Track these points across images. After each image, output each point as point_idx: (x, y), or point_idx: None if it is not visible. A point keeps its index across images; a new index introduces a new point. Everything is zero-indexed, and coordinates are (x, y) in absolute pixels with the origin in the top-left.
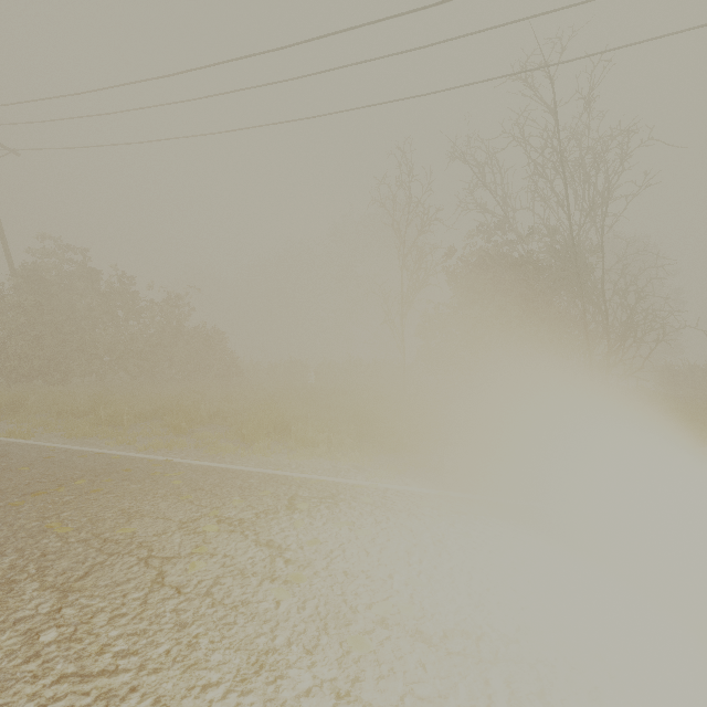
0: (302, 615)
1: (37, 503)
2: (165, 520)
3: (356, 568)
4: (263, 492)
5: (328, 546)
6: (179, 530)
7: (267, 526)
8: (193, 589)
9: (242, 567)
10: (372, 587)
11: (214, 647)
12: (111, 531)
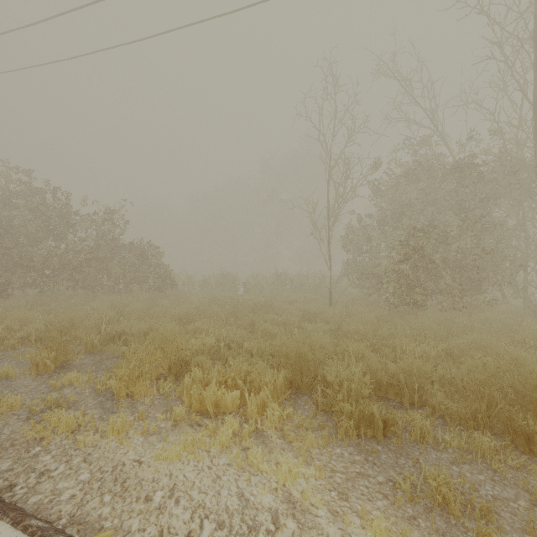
0: None
1: None
2: None
3: None
4: None
5: None
6: None
7: None
8: None
9: None
10: None
11: None
12: None
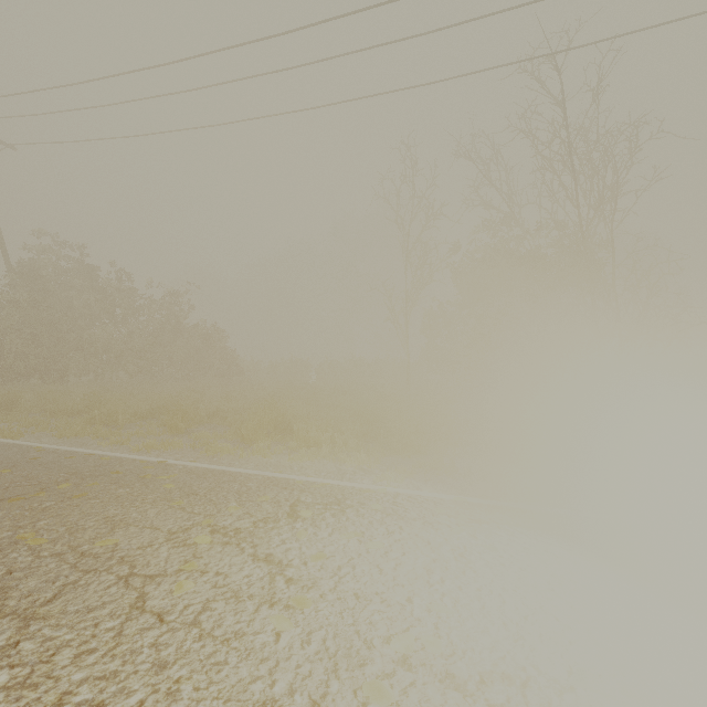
0: (306, 652)
1: (12, 509)
2: (152, 530)
3: (368, 589)
4: (262, 497)
5: (335, 561)
6: (167, 542)
7: (266, 537)
8: (178, 616)
9: (236, 588)
10: (389, 613)
11: (199, 697)
12: (90, 543)
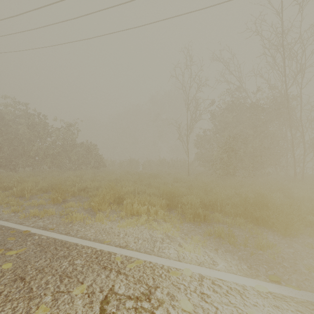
0: None
1: None
2: None
3: None
4: (78, 287)
5: None
6: None
7: None
8: None
9: None
10: None
11: None
12: None
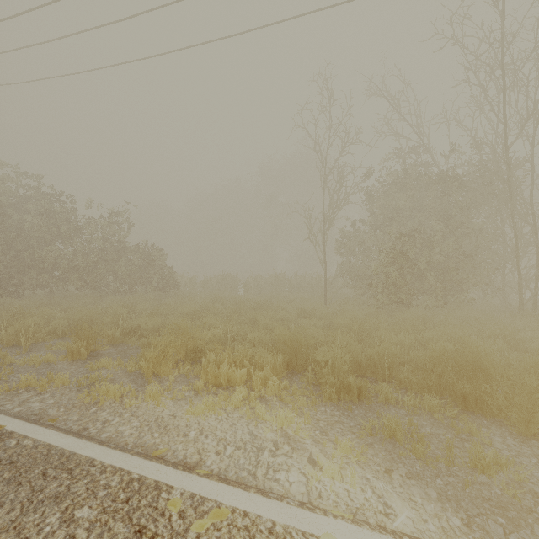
0: None
1: None
2: None
3: None
4: None
5: None
6: None
7: None
8: None
9: None
10: None
11: None
12: None
